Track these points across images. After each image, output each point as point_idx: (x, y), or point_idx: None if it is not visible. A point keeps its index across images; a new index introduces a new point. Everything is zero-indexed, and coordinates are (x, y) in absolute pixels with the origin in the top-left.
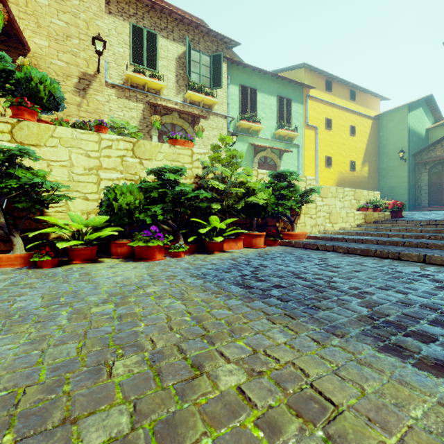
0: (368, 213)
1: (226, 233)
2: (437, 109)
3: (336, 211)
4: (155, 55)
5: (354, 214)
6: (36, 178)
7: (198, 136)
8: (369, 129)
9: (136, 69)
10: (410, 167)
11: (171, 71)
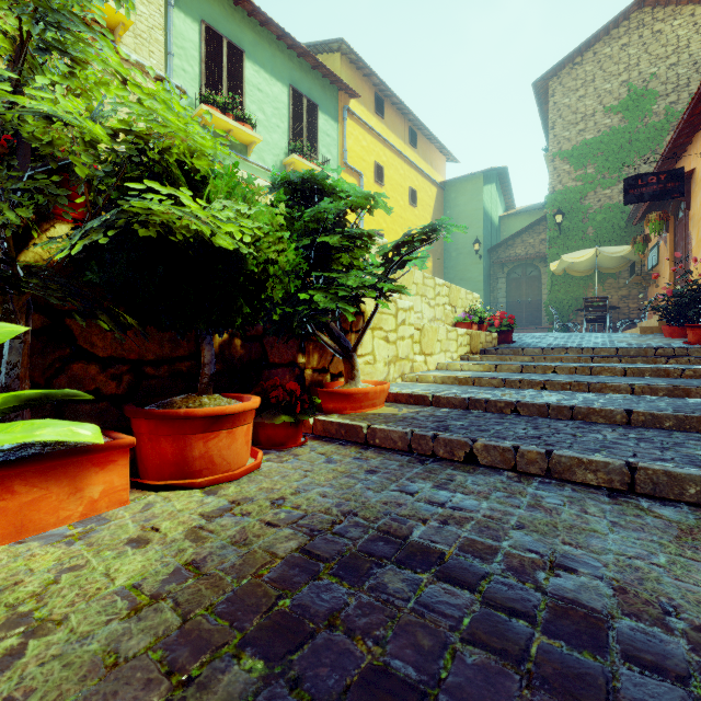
0: (474, 333)
1: None
2: (510, 191)
3: (432, 327)
4: None
5: (457, 335)
6: None
7: None
8: (433, 201)
9: None
10: (485, 268)
11: None
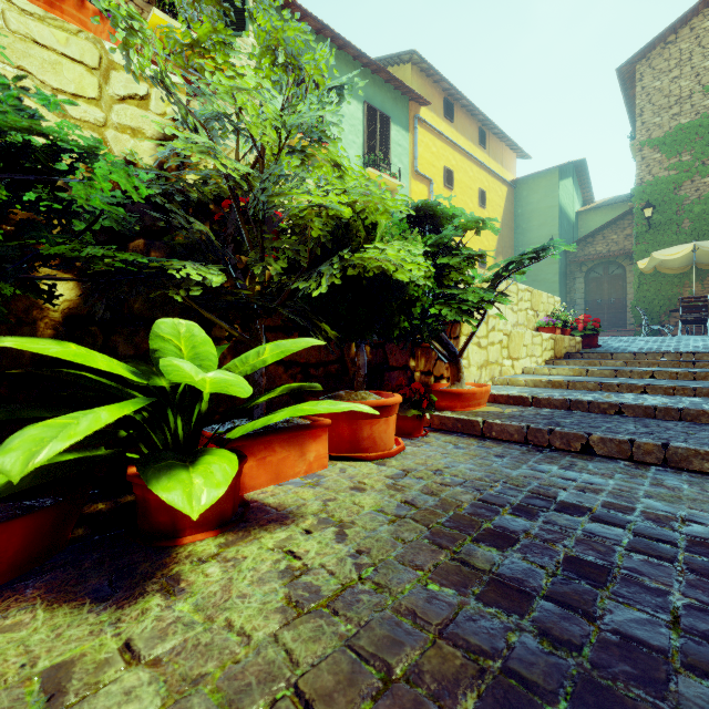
0: (558, 337)
1: (254, 424)
2: (589, 184)
3: (518, 332)
4: None
5: (542, 339)
6: None
7: None
8: (504, 201)
9: None
10: (561, 268)
11: None
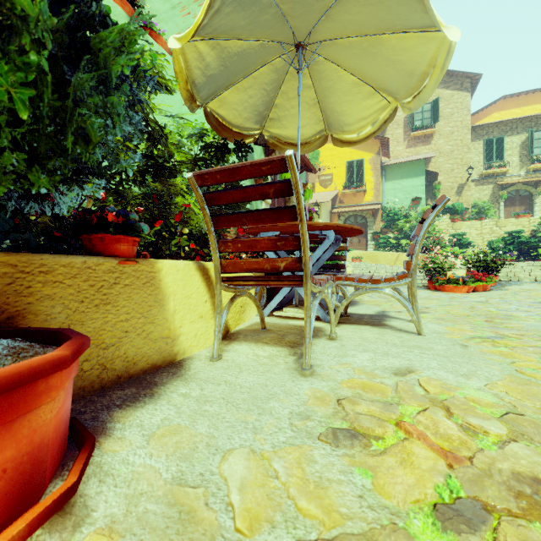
0: None
1: None
2: None
3: None
4: (502, 151)
5: None
6: (470, 241)
7: (540, 194)
8: None
9: (488, 167)
10: None
11: (514, 156)
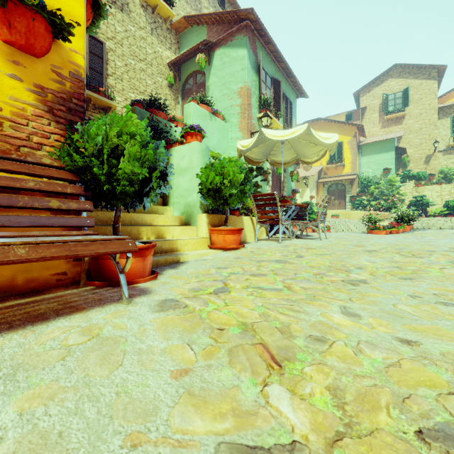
0: None
1: None
2: None
3: None
4: None
5: None
6: (429, 201)
7: None
8: None
9: None
10: None
11: None
